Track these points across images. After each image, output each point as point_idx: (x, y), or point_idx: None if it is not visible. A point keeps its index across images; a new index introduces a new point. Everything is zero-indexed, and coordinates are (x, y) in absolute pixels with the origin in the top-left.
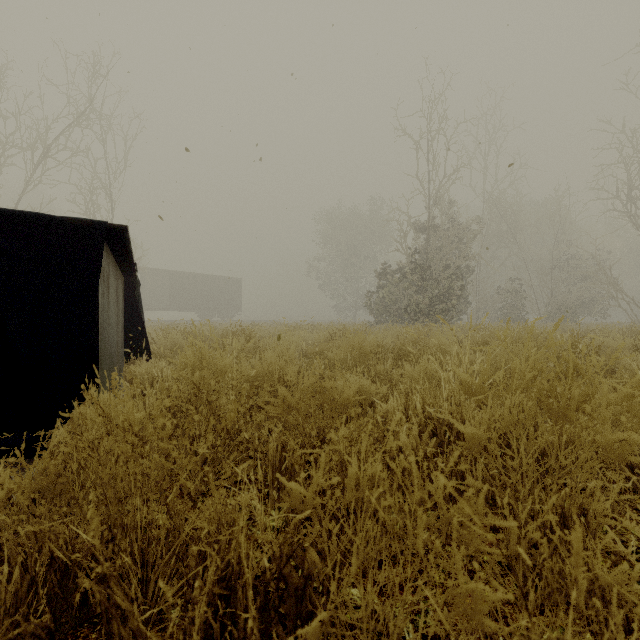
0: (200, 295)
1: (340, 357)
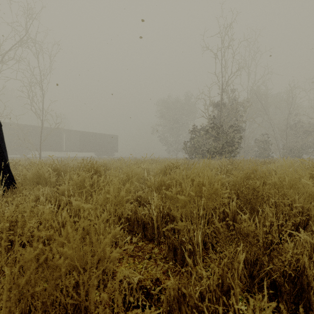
0: (96, 144)
1: (184, 203)
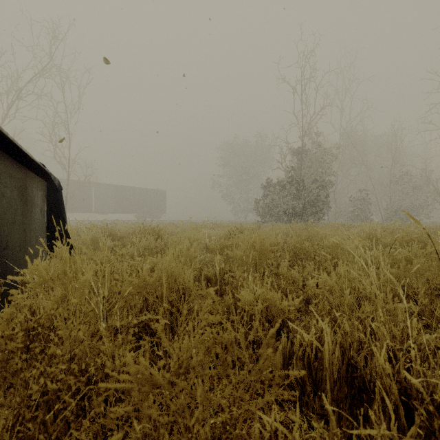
0: (136, 202)
1: (240, 257)
